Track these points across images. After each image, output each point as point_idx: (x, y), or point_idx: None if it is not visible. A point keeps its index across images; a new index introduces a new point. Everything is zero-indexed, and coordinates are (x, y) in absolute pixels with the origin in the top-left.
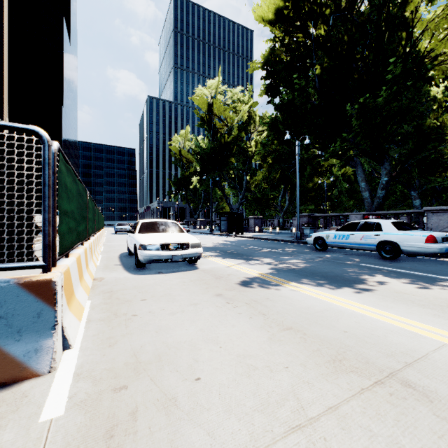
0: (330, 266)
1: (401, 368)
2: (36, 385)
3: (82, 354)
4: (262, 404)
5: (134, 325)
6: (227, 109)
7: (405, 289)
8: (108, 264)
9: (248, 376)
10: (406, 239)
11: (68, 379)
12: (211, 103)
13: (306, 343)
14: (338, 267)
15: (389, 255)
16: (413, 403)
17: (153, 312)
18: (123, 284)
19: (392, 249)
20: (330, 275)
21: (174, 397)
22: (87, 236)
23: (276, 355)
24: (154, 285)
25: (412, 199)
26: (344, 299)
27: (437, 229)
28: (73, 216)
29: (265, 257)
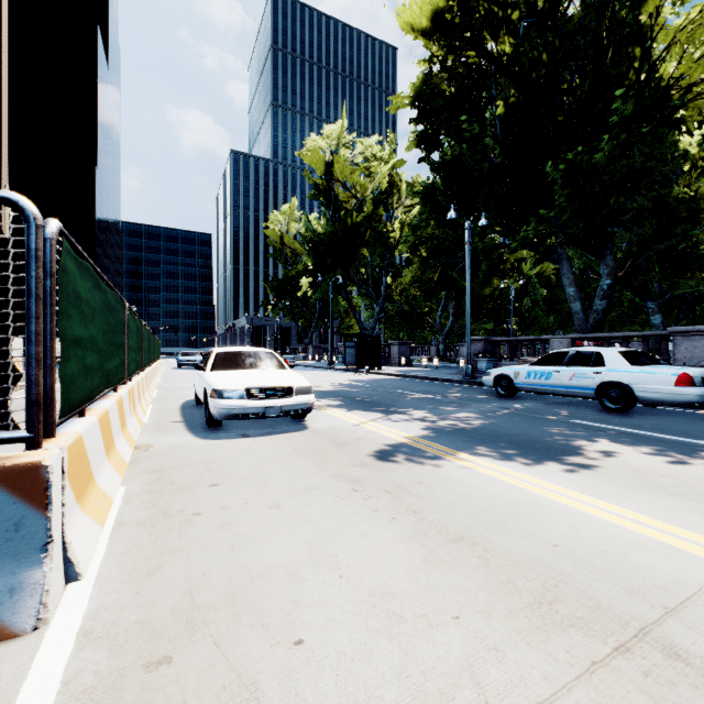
0: (521, 424)
1: (658, 619)
2: (7, 656)
3: (99, 591)
4: (413, 697)
5: (195, 532)
6: (356, 171)
7: (648, 465)
8: (162, 421)
9: (389, 635)
10: (644, 380)
11: (68, 642)
12: (330, 162)
13: (488, 568)
14: (535, 425)
15: (616, 405)
16: (688, 694)
17: (229, 508)
18: (183, 456)
19: (621, 396)
20: (522, 440)
21: (255, 682)
22: (125, 377)
23: (437, 593)
24: (234, 458)
25: (649, 313)
26: (548, 483)
27: (691, 362)
28: (94, 346)
29: (417, 409)
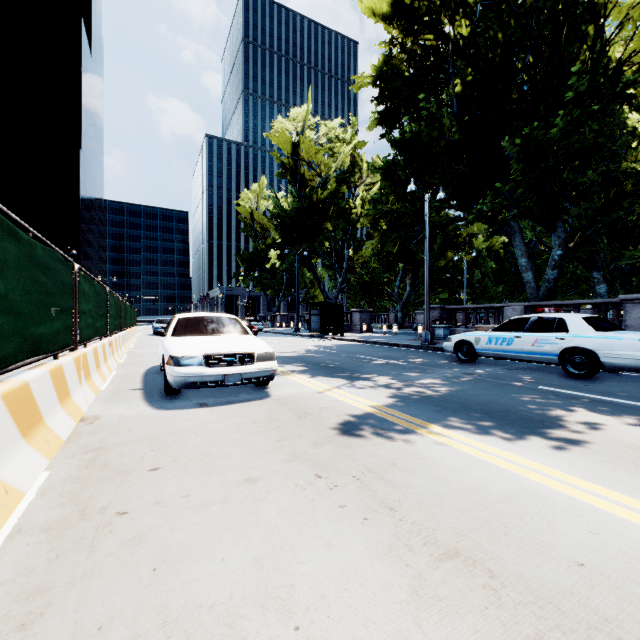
0: (489, 390)
1: None
2: None
3: None
4: None
5: (111, 545)
6: (321, 151)
7: None
8: (120, 389)
9: None
10: (610, 346)
11: None
12: (296, 143)
13: (502, 609)
14: (503, 392)
15: (580, 370)
16: None
17: (164, 504)
18: (129, 430)
19: (585, 361)
20: (495, 409)
21: None
22: (72, 343)
23: None
24: (185, 432)
25: (595, 283)
26: (540, 465)
27: None
28: (1, 306)
29: (381, 375)
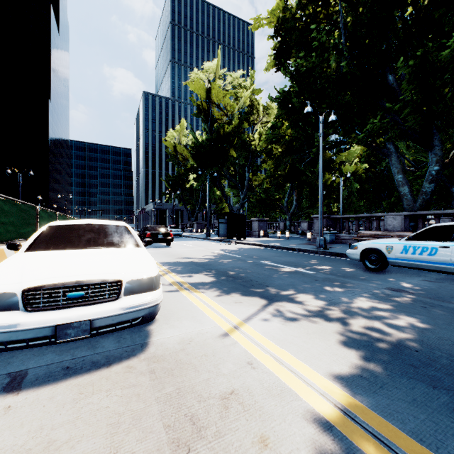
0: None
1: None
2: None
3: None
4: None
5: None
6: (227, 95)
7: None
8: None
9: None
10: None
11: None
12: (208, 89)
13: None
14: None
15: None
16: None
17: None
18: None
19: None
20: None
21: None
22: None
23: None
24: None
25: None
26: None
27: None
28: None
29: (296, 292)
